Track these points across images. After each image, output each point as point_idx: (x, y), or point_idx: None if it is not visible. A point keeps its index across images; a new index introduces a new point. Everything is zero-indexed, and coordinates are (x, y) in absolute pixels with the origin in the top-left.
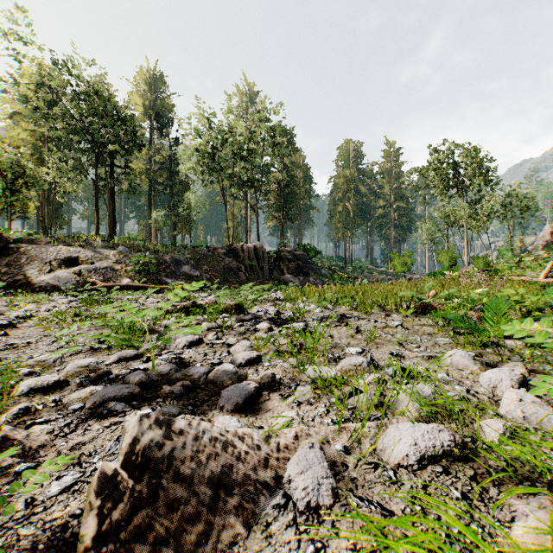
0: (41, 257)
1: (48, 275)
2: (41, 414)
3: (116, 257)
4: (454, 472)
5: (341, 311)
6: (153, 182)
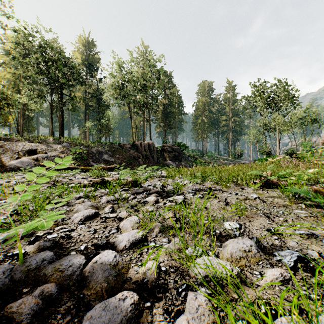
0: (12, 149)
1: (16, 160)
2: None
3: (61, 149)
4: None
5: (207, 185)
6: (87, 105)
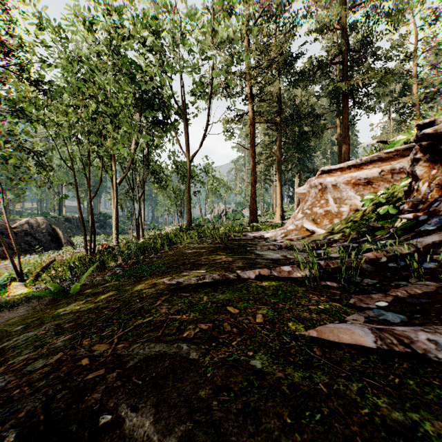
0: None
1: None
2: None
3: None
4: None
5: None
6: None
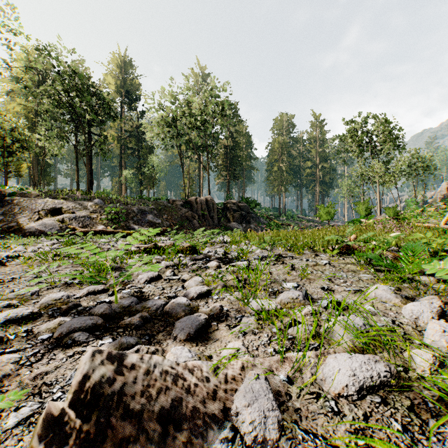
0: (31, 207)
1: (37, 222)
2: (13, 343)
3: (92, 208)
4: (391, 402)
5: (278, 252)
6: (123, 147)
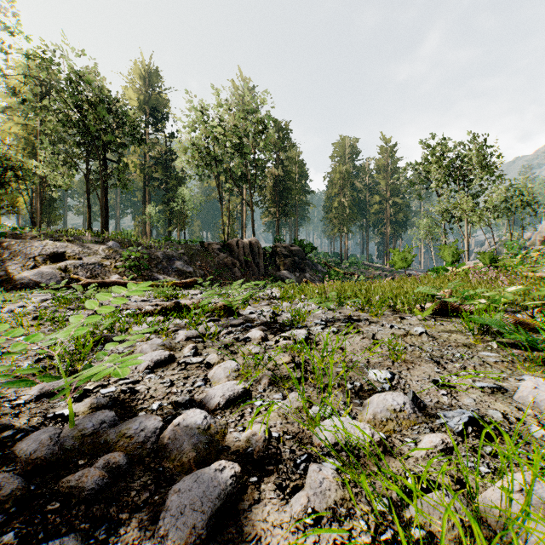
0: (24, 252)
1: (32, 271)
2: None
3: (105, 253)
4: None
5: (346, 312)
6: (148, 178)
